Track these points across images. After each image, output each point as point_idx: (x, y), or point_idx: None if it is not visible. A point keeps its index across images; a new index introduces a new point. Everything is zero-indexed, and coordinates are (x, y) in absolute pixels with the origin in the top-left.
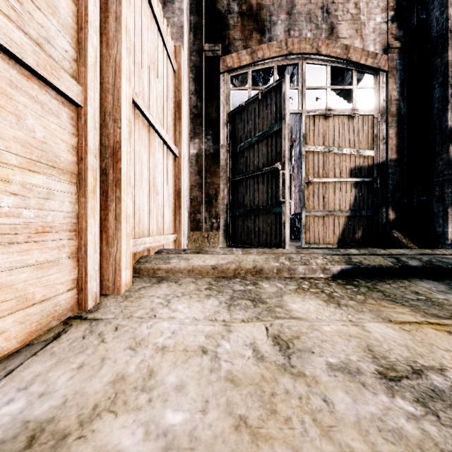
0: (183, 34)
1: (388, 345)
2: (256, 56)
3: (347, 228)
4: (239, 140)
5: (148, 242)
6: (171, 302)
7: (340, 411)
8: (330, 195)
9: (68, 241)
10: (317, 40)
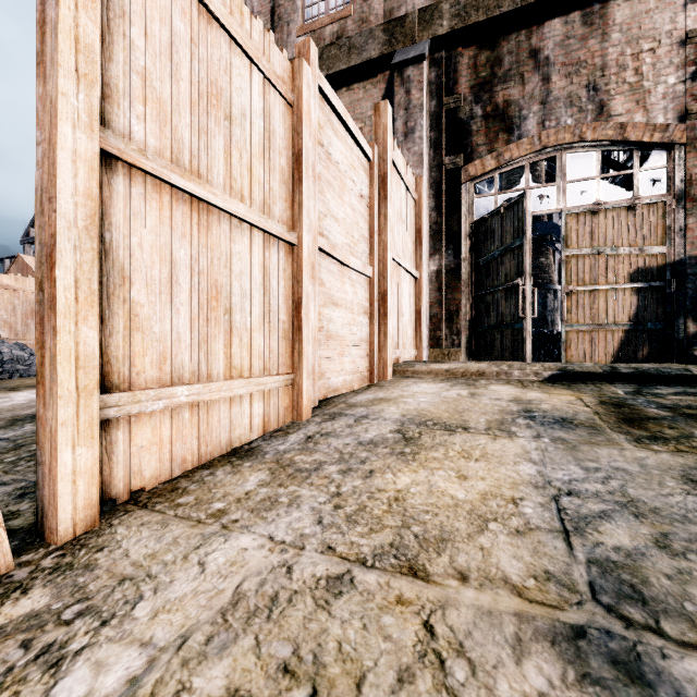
0: (424, 160)
1: (529, 397)
2: (502, 158)
3: (625, 345)
4: (482, 253)
5: (398, 353)
6: (417, 384)
7: (482, 402)
8: (601, 306)
9: (367, 347)
10: (580, 126)
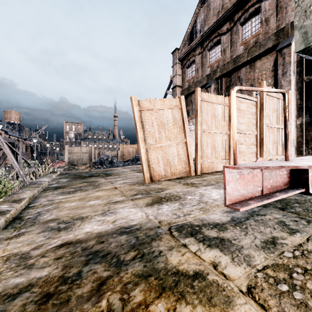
0: (291, 83)
1: None
2: None
3: None
4: None
5: (271, 156)
6: None
7: None
8: None
9: (255, 154)
10: None
